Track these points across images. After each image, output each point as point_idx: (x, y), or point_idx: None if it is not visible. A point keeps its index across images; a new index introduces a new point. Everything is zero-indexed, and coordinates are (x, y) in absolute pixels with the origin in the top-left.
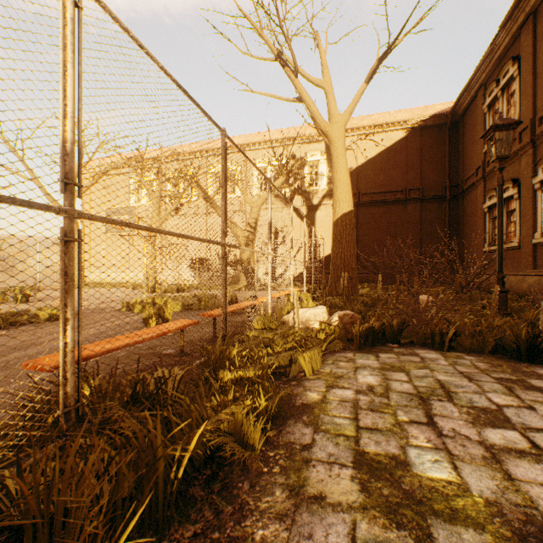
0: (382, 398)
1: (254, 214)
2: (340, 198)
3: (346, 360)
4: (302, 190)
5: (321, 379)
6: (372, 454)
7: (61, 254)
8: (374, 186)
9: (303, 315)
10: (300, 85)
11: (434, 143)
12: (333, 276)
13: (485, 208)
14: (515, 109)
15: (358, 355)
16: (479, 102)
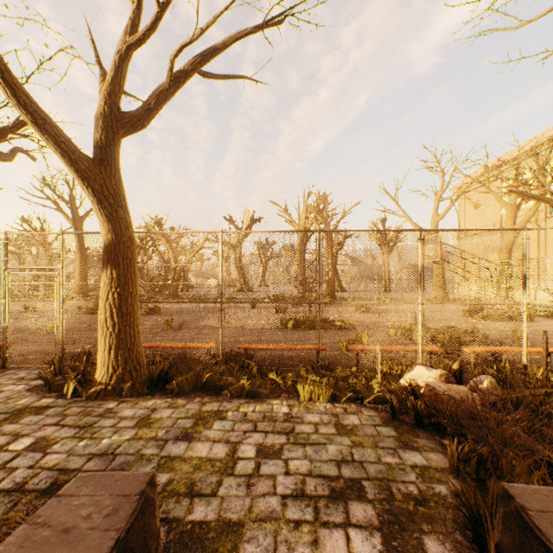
0: (282, 420)
1: None
2: None
3: (349, 411)
4: None
5: (299, 402)
6: (226, 413)
7: (219, 315)
8: None
9: (412, 371)
10: None
11: None
12: None
13: None
14: None
15: (373, 417)
16: None
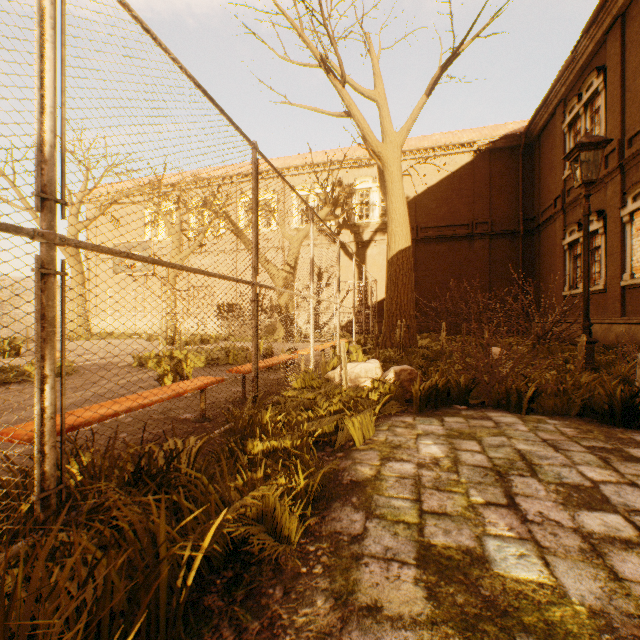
0: (450, 473)
1: (294, 251)
2: (396, 231)
3: (404, 425)
4: (350, 223)
5: (375, 450)
6: (441, 547)
7: (36, 292)
8: (435, 218)
9: (352, 370)
10: (348, 96)
11: (506, 169)
12: (388, 324)
13: (565, 245)
14: (600, 128)
15: (419, 419)
16: (558, 120)
